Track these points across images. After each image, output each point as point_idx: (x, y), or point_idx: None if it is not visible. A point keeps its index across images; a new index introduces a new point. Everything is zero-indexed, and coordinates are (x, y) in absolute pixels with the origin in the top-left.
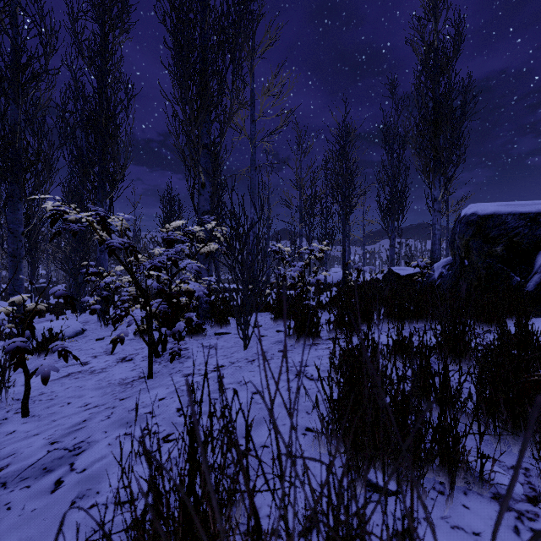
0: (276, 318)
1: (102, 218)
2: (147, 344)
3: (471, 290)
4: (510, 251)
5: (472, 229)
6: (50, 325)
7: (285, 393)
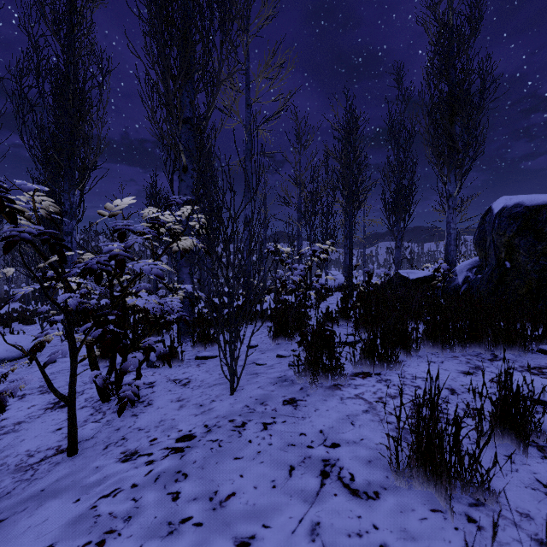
0: (276, 335)
1: None
2: (63, 400)
3: (517, 299)
4: None
5: (518, 223)
6: None
7: None
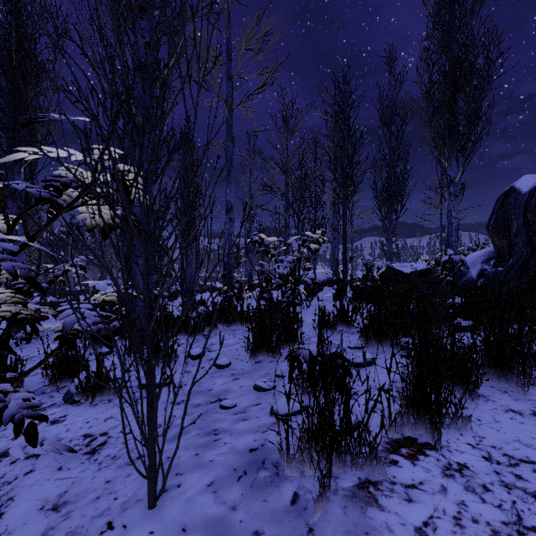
0: (256, 350)
1: None
2: None
3: None
4: None
5: None
6: None
7: None
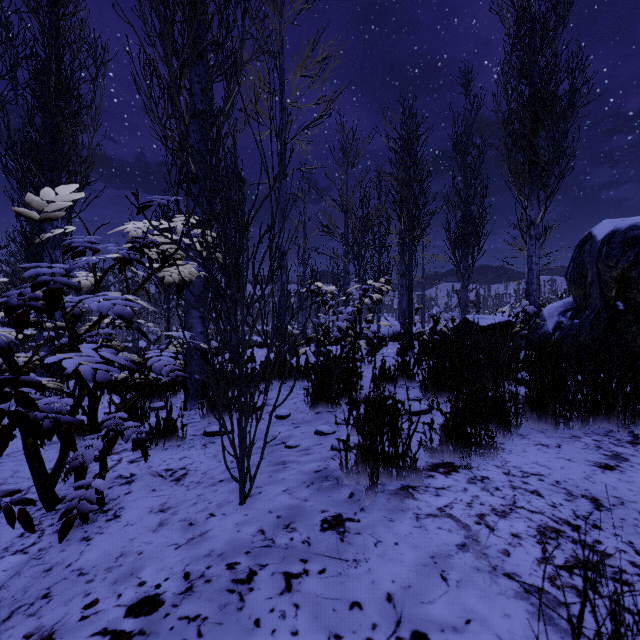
0: (315, 401)
1: None
2: None
3: (636, 350)
4: None
5: (635, 251)
6: None
7: None
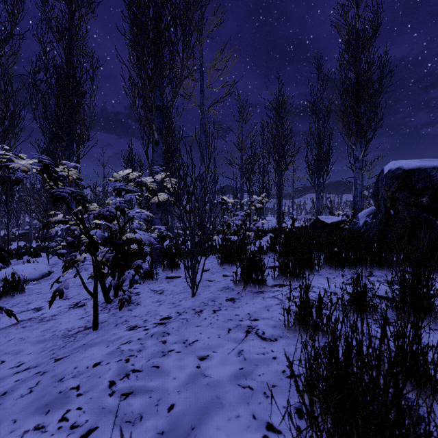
0: (223, 262)
1: (45, 166)
2: (91, 295)
3: (397, 237)
4: (435, 201)
5: (398, 182)
6: (18, 268)
7: (236, 360)
